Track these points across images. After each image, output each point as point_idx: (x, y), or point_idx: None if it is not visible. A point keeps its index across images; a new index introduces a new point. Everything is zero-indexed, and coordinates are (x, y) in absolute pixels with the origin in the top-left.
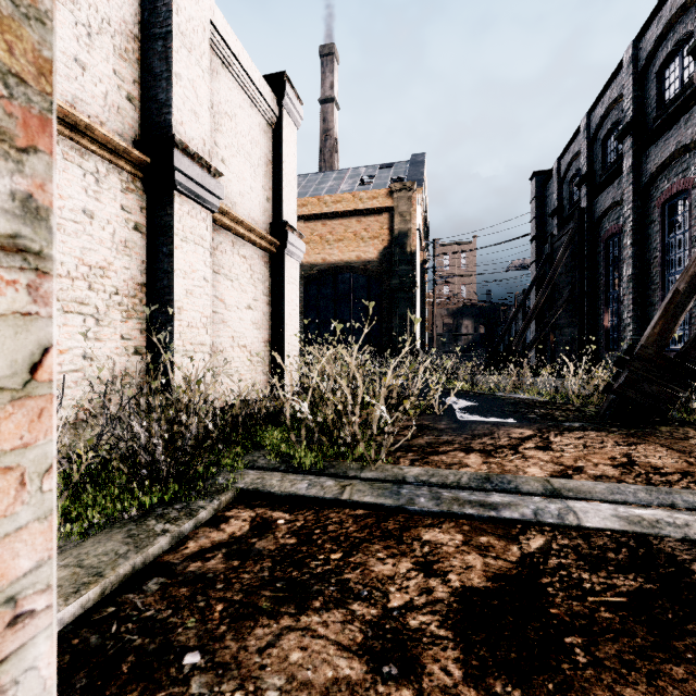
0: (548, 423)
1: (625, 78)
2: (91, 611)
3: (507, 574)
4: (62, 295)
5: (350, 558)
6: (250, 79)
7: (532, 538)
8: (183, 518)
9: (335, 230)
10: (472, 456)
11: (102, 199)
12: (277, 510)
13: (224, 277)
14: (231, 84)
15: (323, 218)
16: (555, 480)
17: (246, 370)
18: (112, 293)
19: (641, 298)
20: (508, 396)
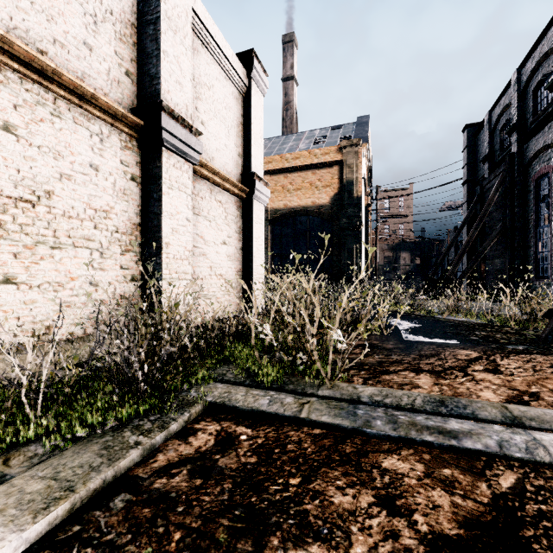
0: (491, 345)
1: None
2: (58, 529)
3: (480, 520)
4: (73, 233)
5: (309, 484)
6: (225, 56)
7: (501, 475)
8: (155, 430)
9: (294, 181)
10: (422, 376)
11: (105, 155)
12: (241, 425)
13: (203, 218)
14: (209, 60)
15: (285, 171)
16: (513, 406)
17: (221, 294)
18: (113, 231)
19: None
20: (447, 318)
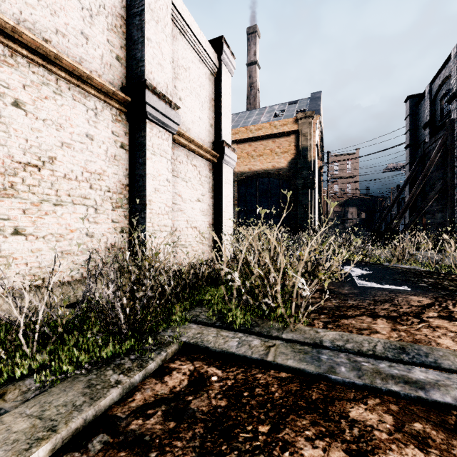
0: (441, 292)
1: None
2: None
3: None
4: (72, 192)
5: (278, 433)
6: (199, 42)
7: None
8: (134, 369)
9: (257, 148)
10: (379, 321)
11: (99, 127)
12: (212, 365)
13: (181, 180)
14: (186, 46)
15: (249, 141)
16: None
17: (196, 243)
18: (106, 191)
19: None
20: (394, 266)
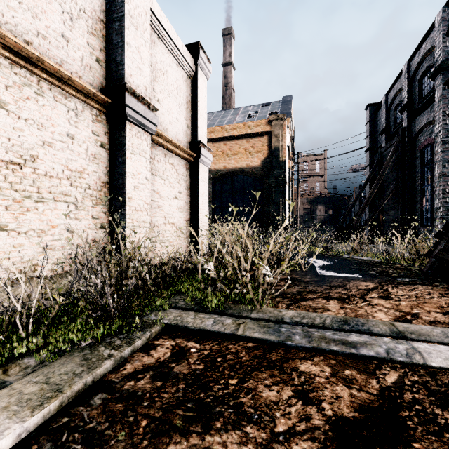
0: (385, 278)
1: (437, 34)
2: (51, 420)
3: (370, 406)
4: (53, 189)
5: (244, 384)
6: (176, 47)
7: (387, 374)
8: (124, 345)
9: (232, 147)
10: (331, 302)
11: (80, 127)
12: (191, 341)
13: (159, 178)
14: (163, 50)
15: (224, 139)
16: (398, 324)
17: (173, 239)
18: (86, 188)
19: (448, 189)
20: (352, 258)
